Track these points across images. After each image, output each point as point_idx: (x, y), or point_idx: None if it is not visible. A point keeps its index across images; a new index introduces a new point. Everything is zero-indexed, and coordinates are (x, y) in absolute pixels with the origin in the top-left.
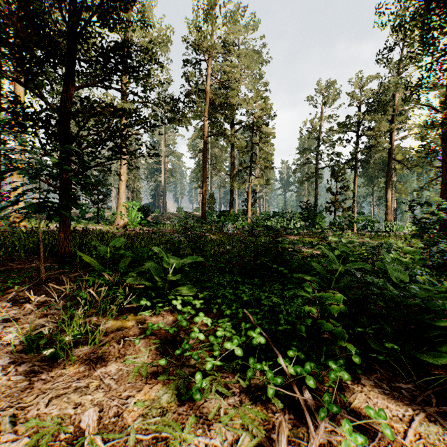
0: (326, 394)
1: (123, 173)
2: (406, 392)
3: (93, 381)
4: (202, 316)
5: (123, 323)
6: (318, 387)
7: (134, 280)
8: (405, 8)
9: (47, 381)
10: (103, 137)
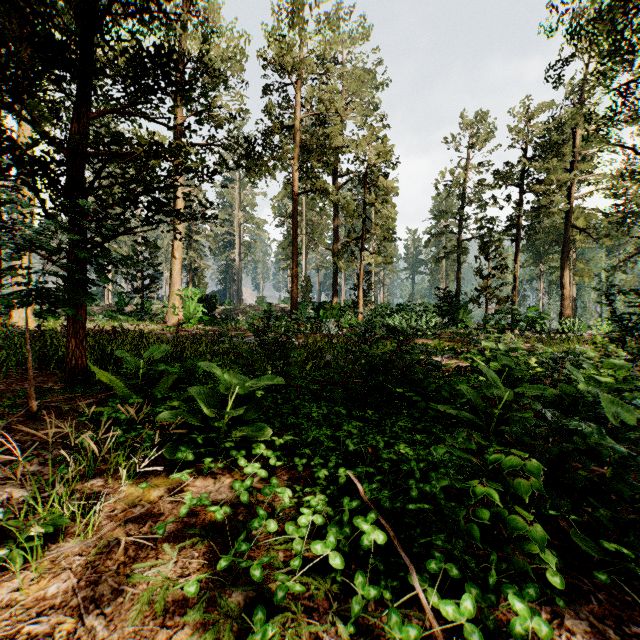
0: None
1: (177, 247)
2: None
3: (66, 620)
4: (275, 485)
5: (145, 491)
6: (486, 635)
7: (170, 415)
8: None
9: None
10: (135, 190)
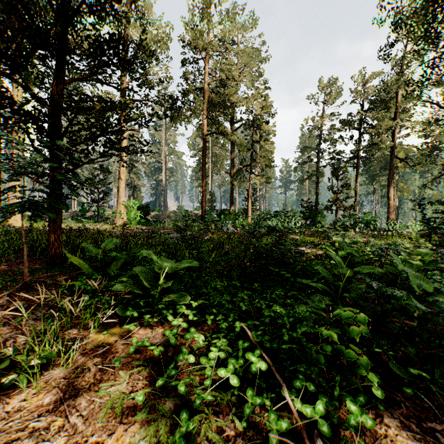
0: None
1: (122, 172)
2: (442, 436)
3: (57, 419)
4: (193, 332)
5: (105, 337)
6: (332, 428)
7: (121, 287)
8: None
9: (0, 419)
10: (95, 133)
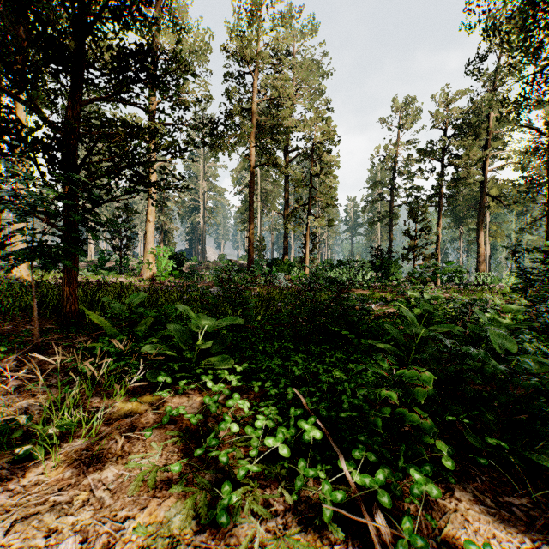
0: (407, 518)
1: (151, 212)
2: (520, 511)
3: (80, 493)
4: (237, 399)
5: (133, 406)
6: (395, 503)
7: (152, 348)
8: (503, 2)
9: (15, 493)
10: (119, 165)
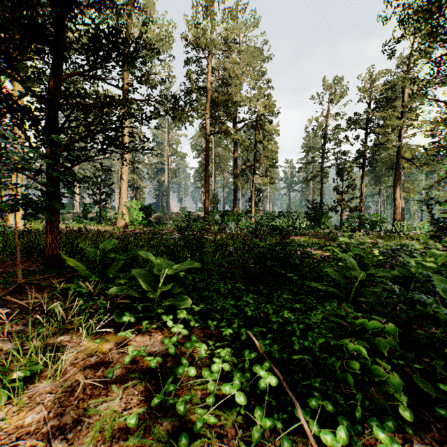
0: None
1: (124, 172)
2: None
3: (37, 443)
4: (194, 341)
5: (99, 345)
6: None
7: (118, 290)
8: None
9: None
10: (94, 129)
